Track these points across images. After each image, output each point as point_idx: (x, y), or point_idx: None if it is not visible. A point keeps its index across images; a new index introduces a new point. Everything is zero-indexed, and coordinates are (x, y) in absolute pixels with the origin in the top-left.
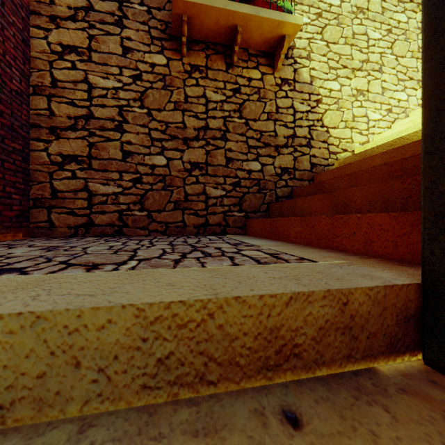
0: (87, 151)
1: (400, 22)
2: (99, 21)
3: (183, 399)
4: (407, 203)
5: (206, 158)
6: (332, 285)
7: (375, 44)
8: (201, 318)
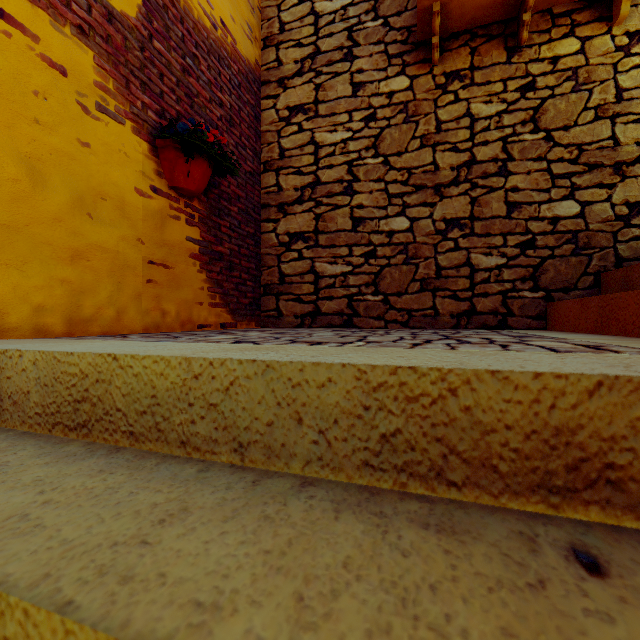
0: (314, 226)
1: None
2: (326, 64)
3: (414, 493)
4: None
5: (470, 210)
6: None
7: None
8: (438, 393)
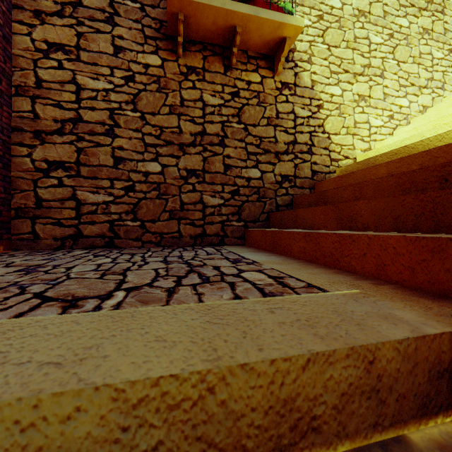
0: (76, 157)
1: (401, 27)
2: (88, 17)
3: None
4: (419, 221)
5: (203, 165)
6: (355, 337)
7: (377, 49)
8: (198, 395)
